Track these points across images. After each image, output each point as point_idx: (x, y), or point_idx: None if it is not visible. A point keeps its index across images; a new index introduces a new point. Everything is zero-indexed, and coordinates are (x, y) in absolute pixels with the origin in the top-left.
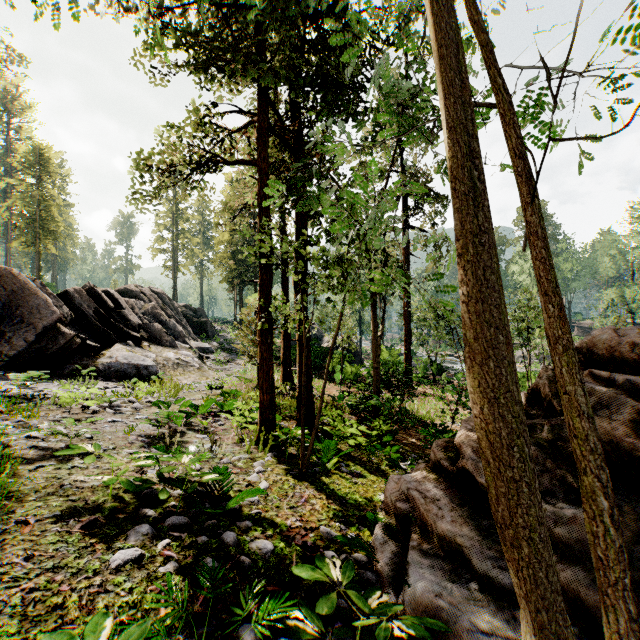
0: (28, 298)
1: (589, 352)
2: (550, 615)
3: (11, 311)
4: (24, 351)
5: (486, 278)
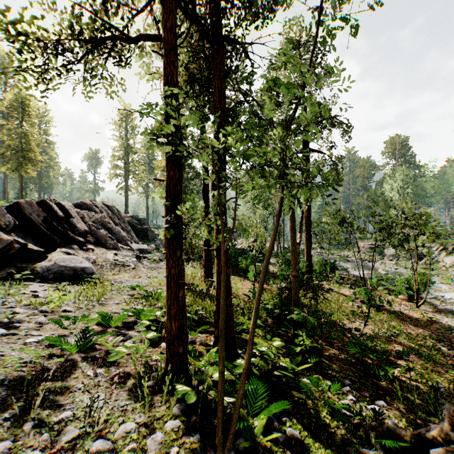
0: None
1: None
2: None
3: None
4: None
5: None
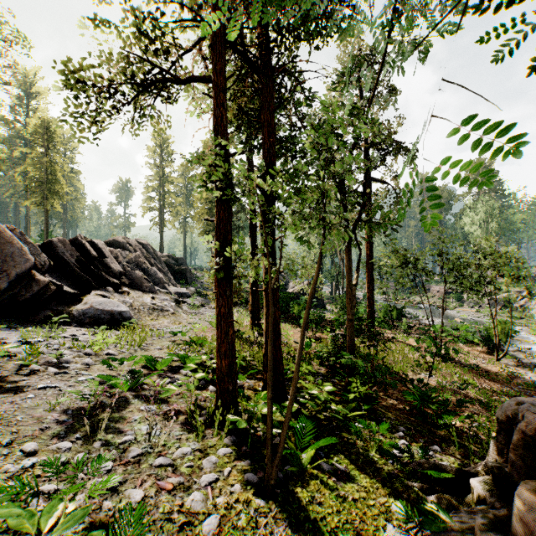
0: (3, 246)
1: None
2: None
3: None
4: None
5: None
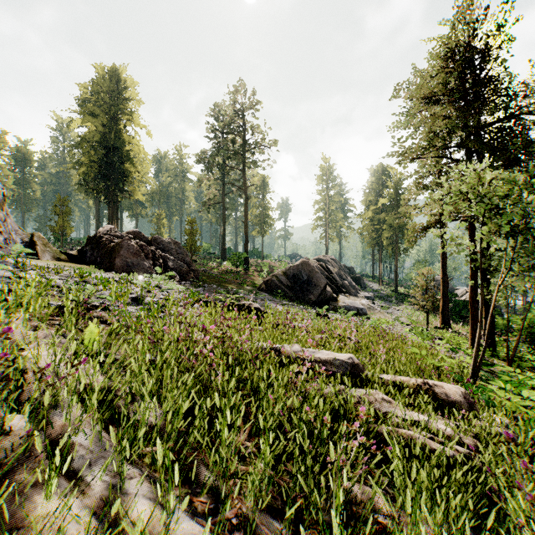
0: (315, 274)
1: None
2: None
3: (310, 280)
4: (317, 298)
5: None
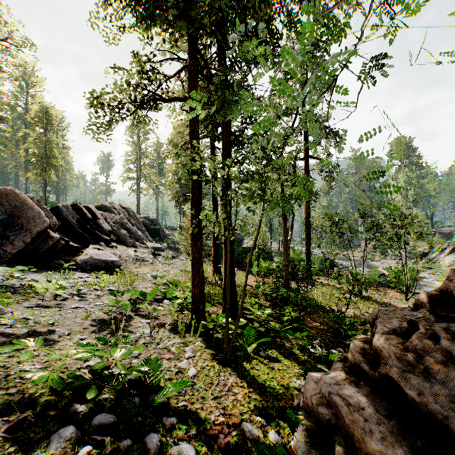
0: (26, 211)
1: None
2: None
3: (14, 220)
4: (22, 250)
5: None
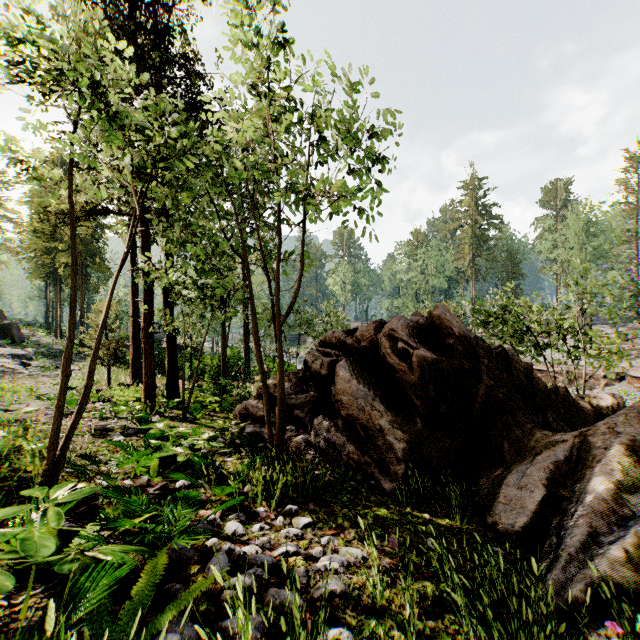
0: None
1: (325, 341)
2: (263, 373)
3: None
4: None
5: (256, 327)
